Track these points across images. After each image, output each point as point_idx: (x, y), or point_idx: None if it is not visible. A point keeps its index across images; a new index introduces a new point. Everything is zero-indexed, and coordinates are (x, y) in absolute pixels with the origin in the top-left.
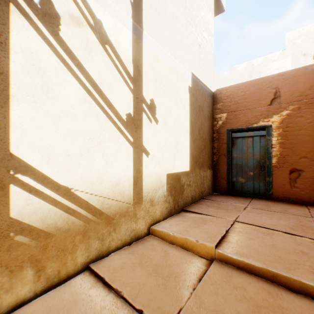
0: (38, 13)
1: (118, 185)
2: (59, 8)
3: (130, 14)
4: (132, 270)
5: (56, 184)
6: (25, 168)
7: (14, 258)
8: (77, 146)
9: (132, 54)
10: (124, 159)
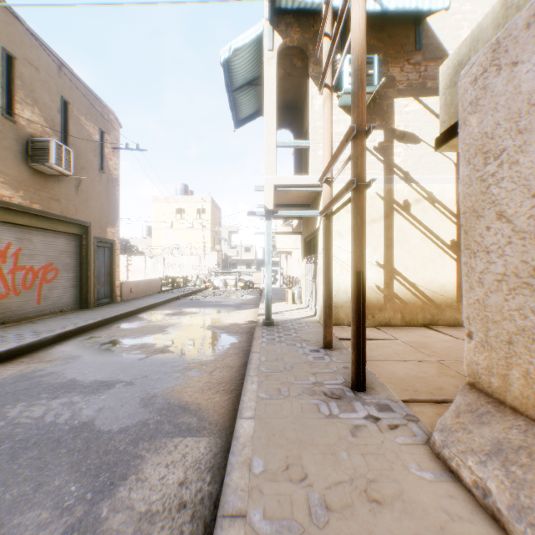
0: (402, 208)
1: (443, 286)
2: (410, 200)
3: (453, 172)
4: (450, 330)
5: (409, 281)
6: (398, 273)
7: (394, 307)
8: (418, 263)
9: (455, 198)
10: (448, 270)
